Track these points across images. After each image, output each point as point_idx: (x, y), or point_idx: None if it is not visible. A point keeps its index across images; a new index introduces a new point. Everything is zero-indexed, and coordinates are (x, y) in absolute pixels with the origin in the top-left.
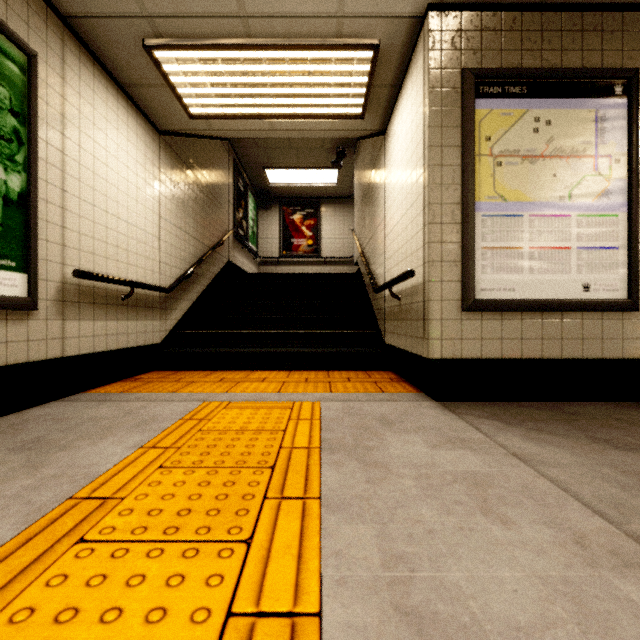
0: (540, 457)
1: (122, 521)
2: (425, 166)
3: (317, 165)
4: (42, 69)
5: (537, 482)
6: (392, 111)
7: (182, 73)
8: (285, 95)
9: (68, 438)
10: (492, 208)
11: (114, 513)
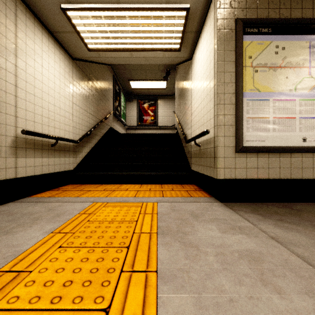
0: (288, 239)
1: (25, 291)
2: (215, 73)
3: (156, 79)
4: (3, 18)
5: (291, 258)
6: (195, 46)
7: (83, 24)
8: (138, 37)
9: (11, 226)
10: (252, 95)
11: (22, 284)
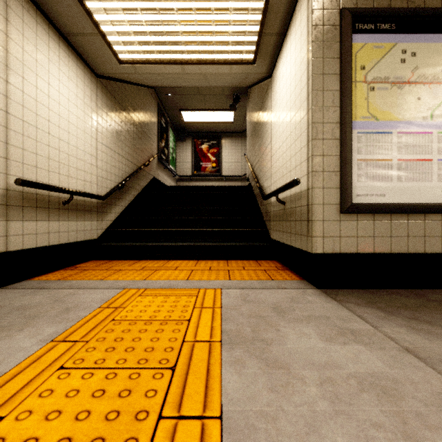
0: (434, 353)
1: None
2: (309, 92)
3: (219, 108)
4: None
5: None
6: (277, 56)
7: (110, 22)
8: (193, 42)
9: None
10: (366, 126)
11: None
